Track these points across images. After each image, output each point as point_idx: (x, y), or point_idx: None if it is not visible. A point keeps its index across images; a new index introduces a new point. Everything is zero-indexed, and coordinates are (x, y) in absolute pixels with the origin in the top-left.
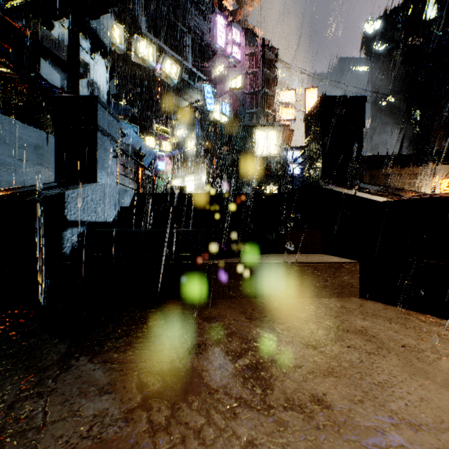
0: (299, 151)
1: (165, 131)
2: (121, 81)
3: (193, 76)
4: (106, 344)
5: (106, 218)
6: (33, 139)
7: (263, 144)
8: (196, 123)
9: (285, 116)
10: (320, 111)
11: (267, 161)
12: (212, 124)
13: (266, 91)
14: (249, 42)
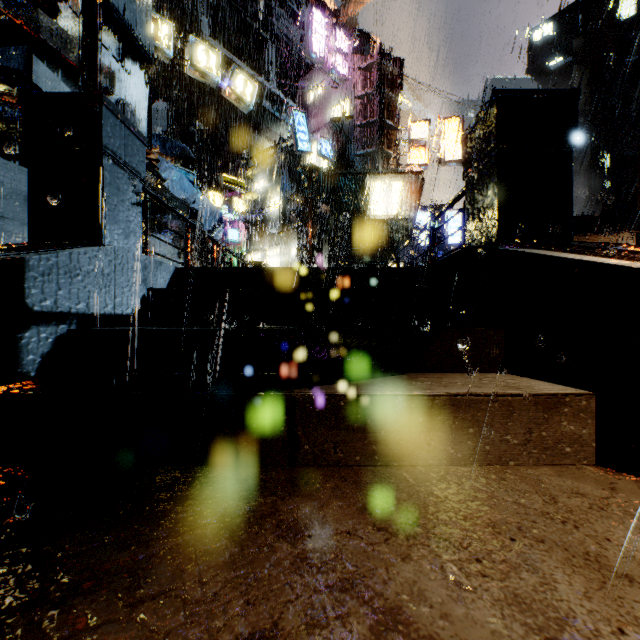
0: (434, 211)
1: (237, 183)
2: (175, 114)
3: (278, 104)
4: (15, 633)
5: (119, 308)
6: (22, 184)
7: (382, 200)
8: (283, 171)
9: (415, 159)
10: (497, 117)
11: (388, 226)
12: (307, 171)
13: (386, 122)
14: (361, 50)
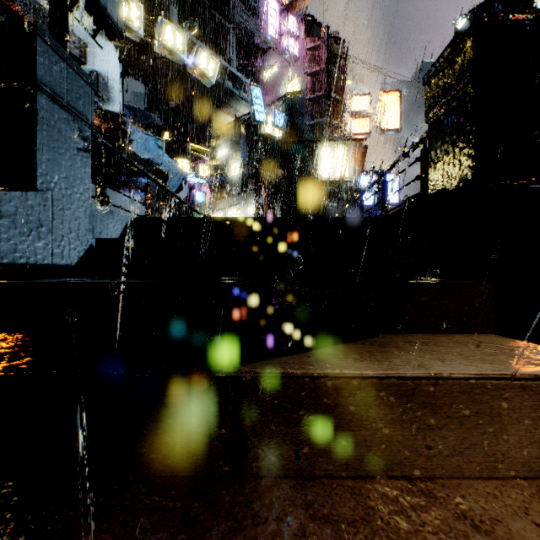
0: (374, 175)
1: (202, 152)
2: (151, 95)
3: (238, 84)
4: None
5: (58, 258)
6: None
7: (329, 164)
8: (242, 141)
9: (358, 128)
10: (474, 43)
11: (334, 187)
12: (262, 139)
13: (332, 96)
14: (310, 33)
